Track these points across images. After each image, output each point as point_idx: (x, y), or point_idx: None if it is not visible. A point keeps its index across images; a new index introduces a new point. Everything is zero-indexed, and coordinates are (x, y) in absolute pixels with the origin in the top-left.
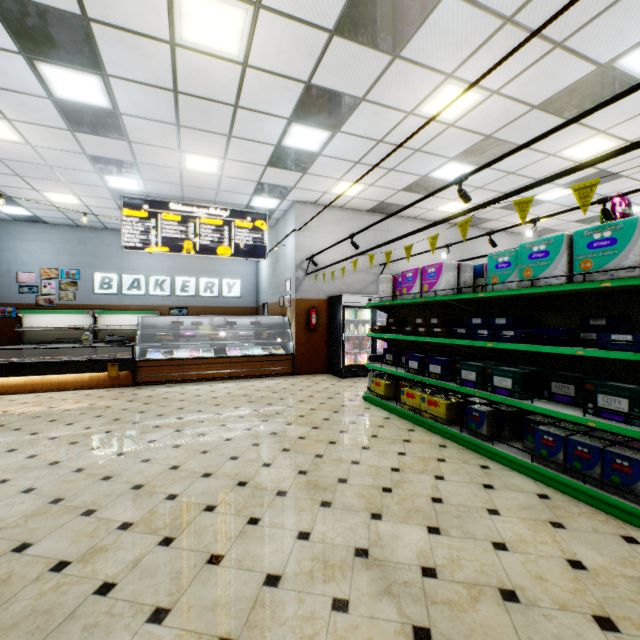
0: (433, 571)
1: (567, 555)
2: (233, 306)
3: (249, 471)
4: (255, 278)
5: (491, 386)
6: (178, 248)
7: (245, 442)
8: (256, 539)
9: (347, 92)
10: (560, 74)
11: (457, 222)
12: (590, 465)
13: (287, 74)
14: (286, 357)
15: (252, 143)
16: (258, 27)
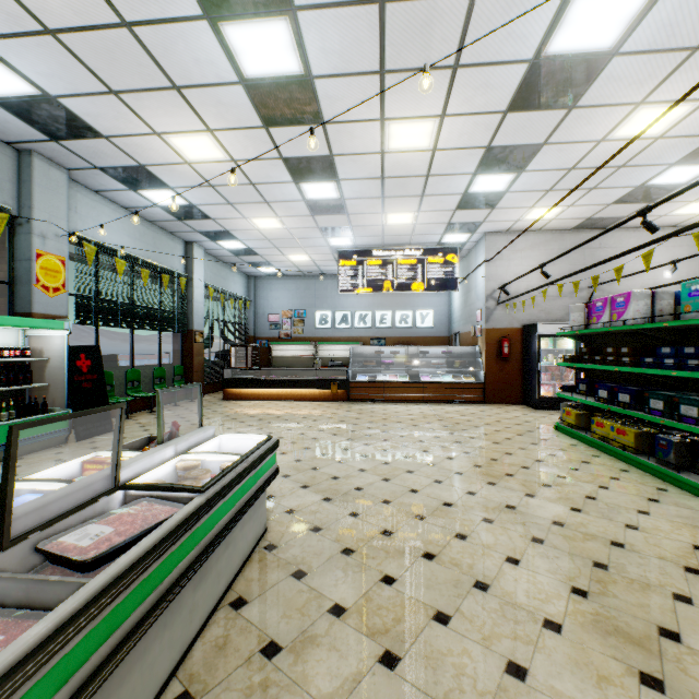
0: (561, 524)
1: (696, 543)
2: (425, 336)
3: (436, 459)
4: (447, 308)
5: (676, 414)
6: (379, 288)
7: (434, 444)
8: (439, 488)
9: (527, 143)
10: None
11: None
12: None
13: (469, 146)
14: (476, 385)
15: (441, 196)
16: (443, 127)
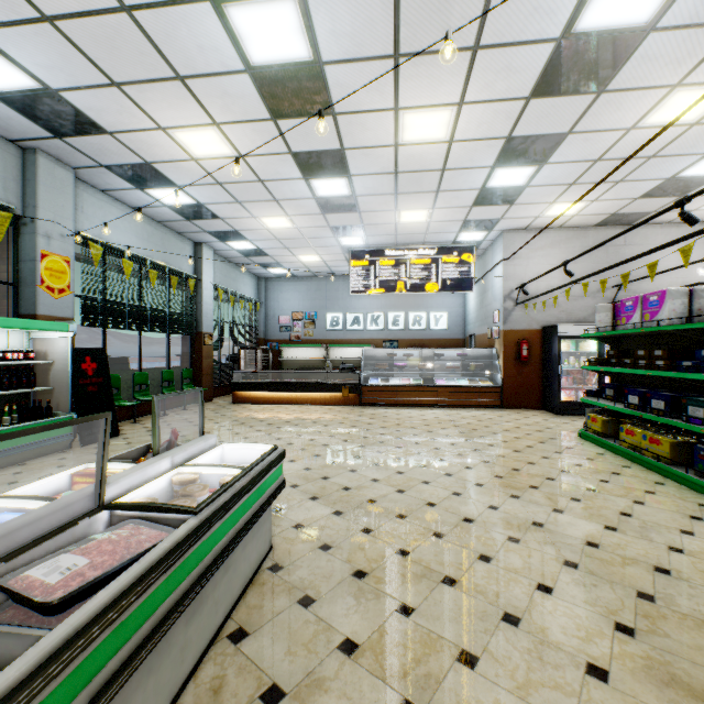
0: (596, 545)
1: None
2: (439, 338)
3: (454, 469)
4: (462, 309)
5: None
6: (392, 289)
7: (451, 452)
8: (458, 502)
9: (550, 132)
10: None
11: None
12: None
13: (488, 137)
14: (493, 389)
15: (457, 192)
16: (461, 116)
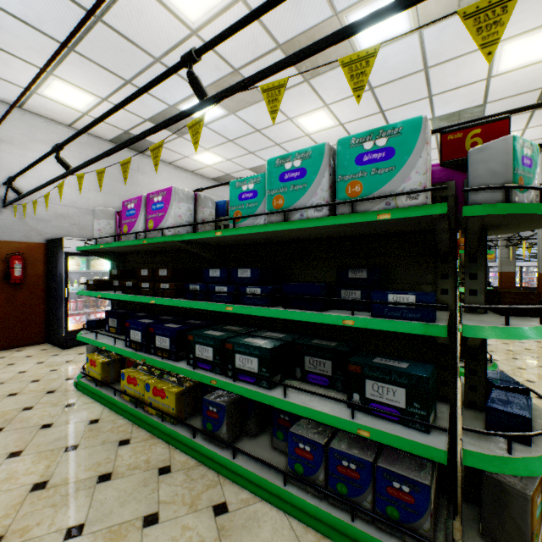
0: None
1: None
2: None
3: None
4: None
5: (232, 370)
6: None
7: None
8: None
9: None
10: (304, 5)
11: (214, 177)
12: (359, 489)
13: None
14: None
15: None
16: None
